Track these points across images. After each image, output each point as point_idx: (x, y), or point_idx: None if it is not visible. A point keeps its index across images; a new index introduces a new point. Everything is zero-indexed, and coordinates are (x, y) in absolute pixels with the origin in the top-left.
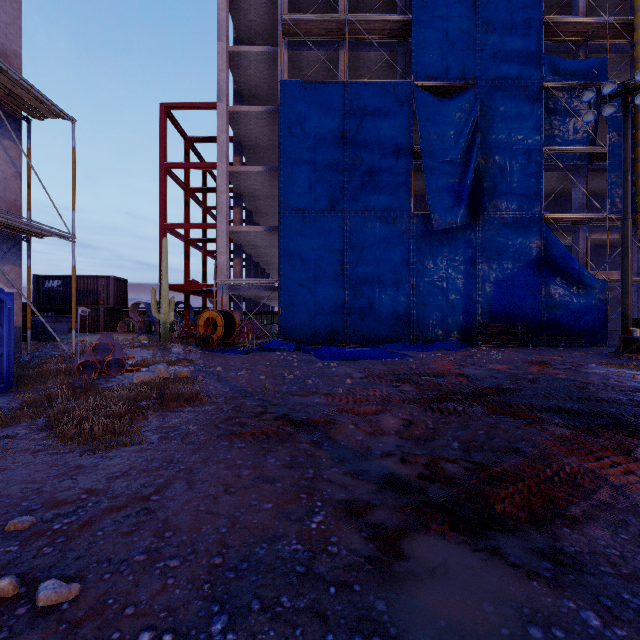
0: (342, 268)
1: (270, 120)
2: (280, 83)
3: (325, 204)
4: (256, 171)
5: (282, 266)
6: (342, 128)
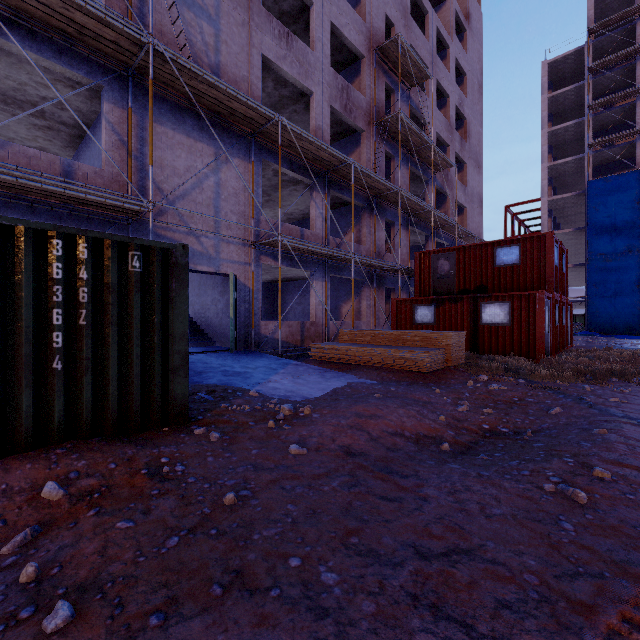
0: (638, 287)
1: (577, 197)
2: (587, 183)
3: (623, 249)
4: (567, 232)
5: (588, 289)
6: (638, 199)
